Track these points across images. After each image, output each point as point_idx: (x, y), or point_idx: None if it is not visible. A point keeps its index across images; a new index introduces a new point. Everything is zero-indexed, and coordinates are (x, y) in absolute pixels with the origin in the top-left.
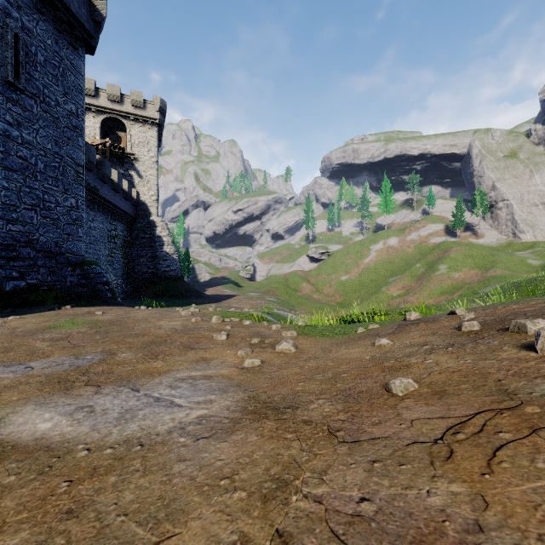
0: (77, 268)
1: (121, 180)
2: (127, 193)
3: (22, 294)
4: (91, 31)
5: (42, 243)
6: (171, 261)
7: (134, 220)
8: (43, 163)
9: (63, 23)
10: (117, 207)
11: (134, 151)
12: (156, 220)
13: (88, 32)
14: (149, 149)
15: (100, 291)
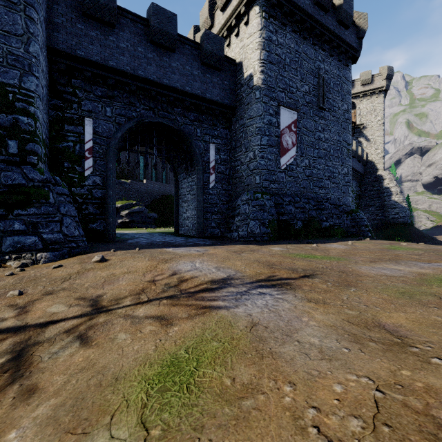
0: (349, 215)
1: (357, 147)
2: (360, 157)
3: (327, 230)
4: (356, 48)
5: (332, 199)
6: (400, 209)
7: (363, 177)
8: (332, 149)
9: (342, 54)
10: (353, 169)
11: (362, 121)
12: (383, 174)
13: (354, 50)
14: (375, 115)
15: (362, 231)
